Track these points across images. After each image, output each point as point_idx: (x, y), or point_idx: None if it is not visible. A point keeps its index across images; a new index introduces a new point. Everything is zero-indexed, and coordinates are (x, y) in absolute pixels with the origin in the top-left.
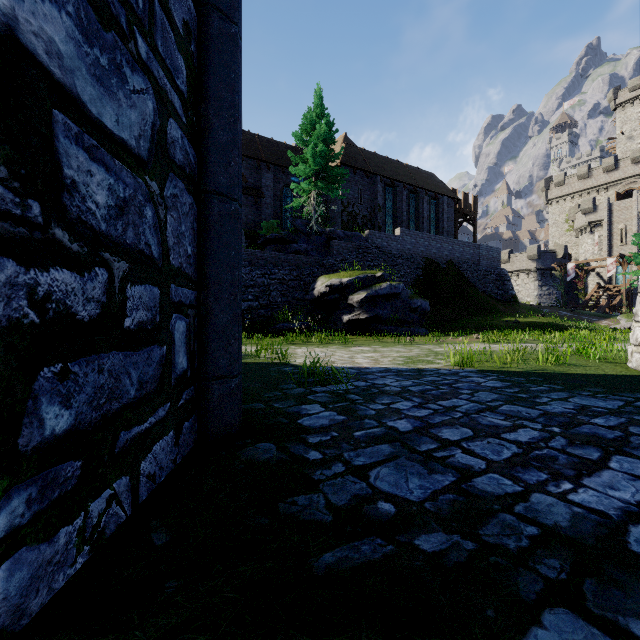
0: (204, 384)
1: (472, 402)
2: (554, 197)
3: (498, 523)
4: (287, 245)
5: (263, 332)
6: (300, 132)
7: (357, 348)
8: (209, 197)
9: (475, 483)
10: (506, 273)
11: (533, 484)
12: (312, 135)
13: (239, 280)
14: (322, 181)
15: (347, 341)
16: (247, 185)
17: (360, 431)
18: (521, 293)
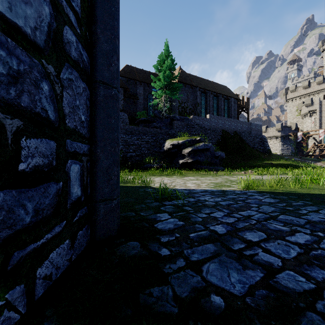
0: (94, 204)
1: (260, 213)
2: (290, 98)
3: (308, 323)
4: (150, 123)
5: (137, 169)
6: (157, 65)
7: (187, 178)
8: (97, 85)
9: (278, 279)
10: (265, 138)
11: (321, 281)
12: (163, 66)
13: (117, 138)
14: (168, 90)
15: (182, 174)
16: (130, 93)
17: (193, 233)
18: (272, 148)
